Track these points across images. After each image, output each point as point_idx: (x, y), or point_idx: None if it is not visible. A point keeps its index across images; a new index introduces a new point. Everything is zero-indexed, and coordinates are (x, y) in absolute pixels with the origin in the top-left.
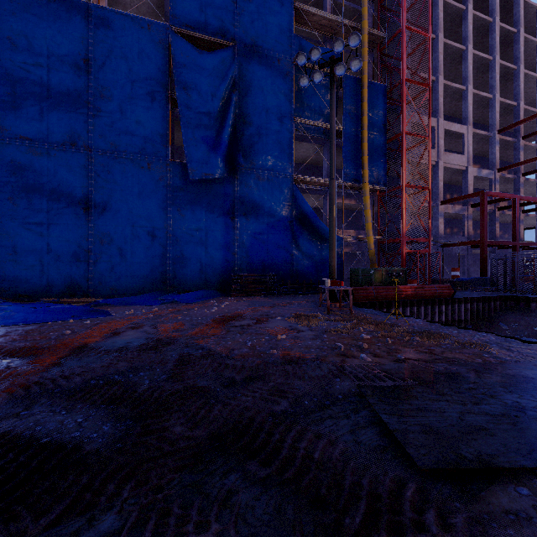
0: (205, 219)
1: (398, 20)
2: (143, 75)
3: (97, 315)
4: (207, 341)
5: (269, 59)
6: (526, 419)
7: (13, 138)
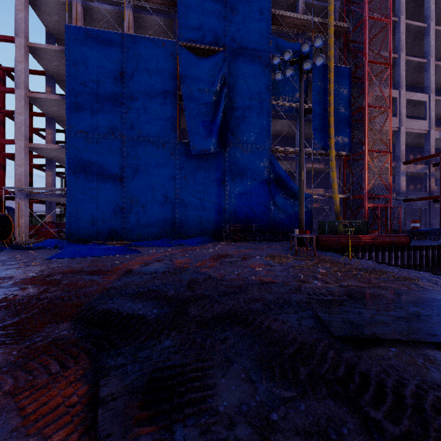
0: (203, 183)
1: (361, 12)
2: (159, 80)
3: (132, 253)
4: (207, 270)
5: (252, 58)
6: (418, 320)
7: (75, 132)
